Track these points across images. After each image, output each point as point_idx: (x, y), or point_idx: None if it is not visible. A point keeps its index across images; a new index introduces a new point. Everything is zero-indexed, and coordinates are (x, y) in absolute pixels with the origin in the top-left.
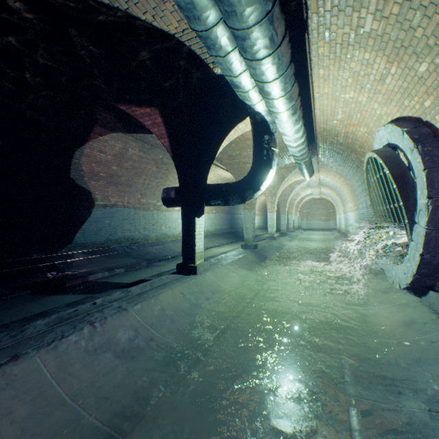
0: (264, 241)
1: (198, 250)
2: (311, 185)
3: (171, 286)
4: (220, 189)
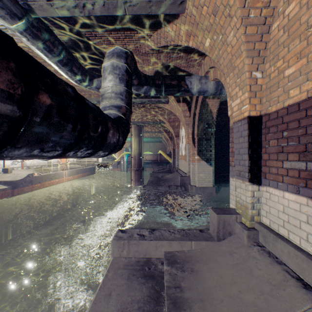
0: None
1: None
2: None
3: None
4: None
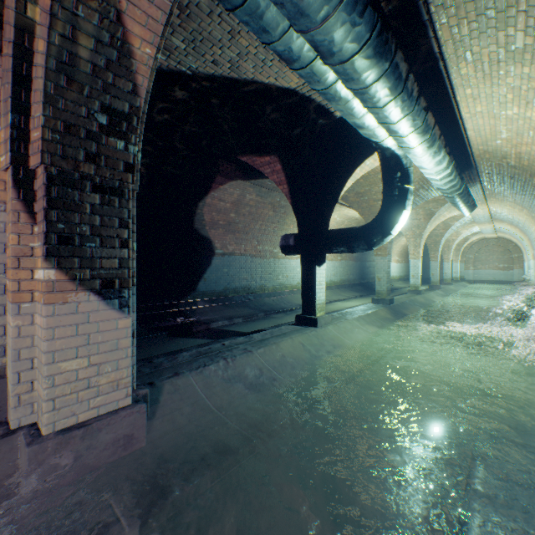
0: (404, 295)
1: (319, 301)
2: (478, 220)
3: (291, 336)
4: (343, 235)
